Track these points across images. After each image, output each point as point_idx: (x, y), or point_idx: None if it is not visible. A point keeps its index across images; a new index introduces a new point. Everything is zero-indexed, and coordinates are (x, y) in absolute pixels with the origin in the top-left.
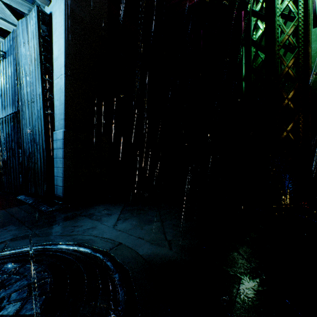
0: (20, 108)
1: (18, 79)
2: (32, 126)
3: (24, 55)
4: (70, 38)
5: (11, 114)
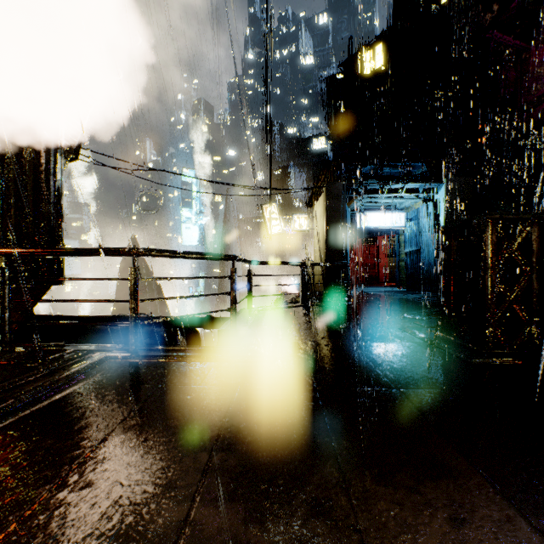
0: (420, 247)
1: (419, 233)
2: (429, 257)
3: (424, 222)
4: (450, 213)
5: (415, 250)
